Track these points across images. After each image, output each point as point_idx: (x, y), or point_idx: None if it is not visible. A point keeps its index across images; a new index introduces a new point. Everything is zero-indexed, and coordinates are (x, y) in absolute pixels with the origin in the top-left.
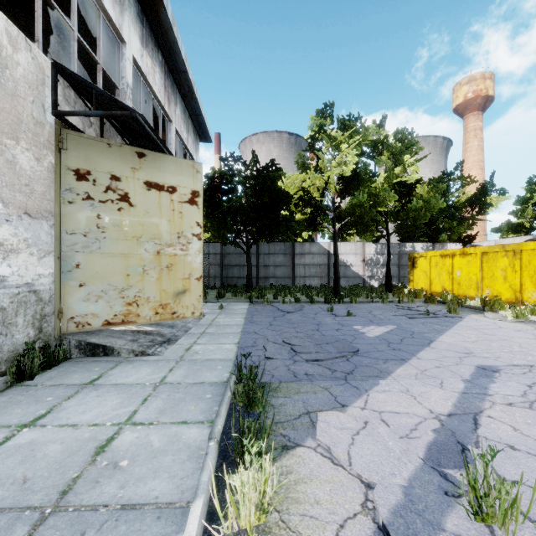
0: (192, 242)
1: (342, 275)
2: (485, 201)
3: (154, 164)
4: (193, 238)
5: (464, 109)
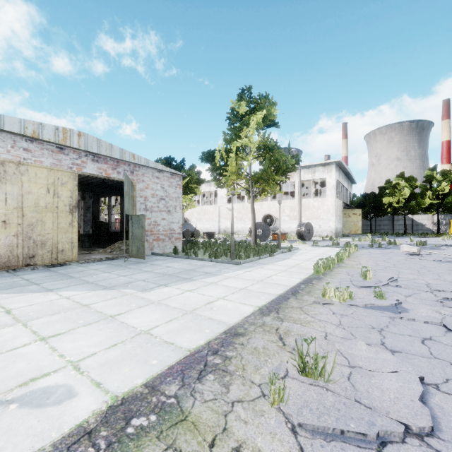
0: (359, 222)
1: (419, 229)
2: None
3: (353, 211)
4: (359, 221)
5: None
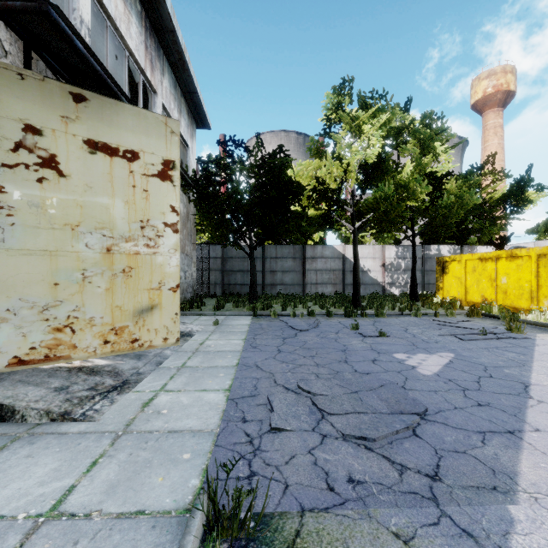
0: (163, 235)
1: None
2: (523, 197)
3: (101, 114)
4: (165, 229)
5: (483, 105)
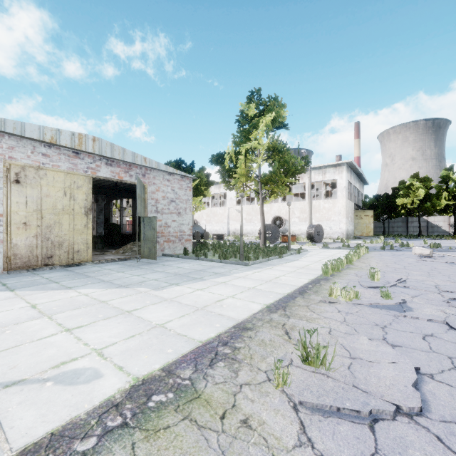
0: (371, 223)
1: (435, 231)
2: None
3: (365, 212)
4: (371, 223)
5: None
